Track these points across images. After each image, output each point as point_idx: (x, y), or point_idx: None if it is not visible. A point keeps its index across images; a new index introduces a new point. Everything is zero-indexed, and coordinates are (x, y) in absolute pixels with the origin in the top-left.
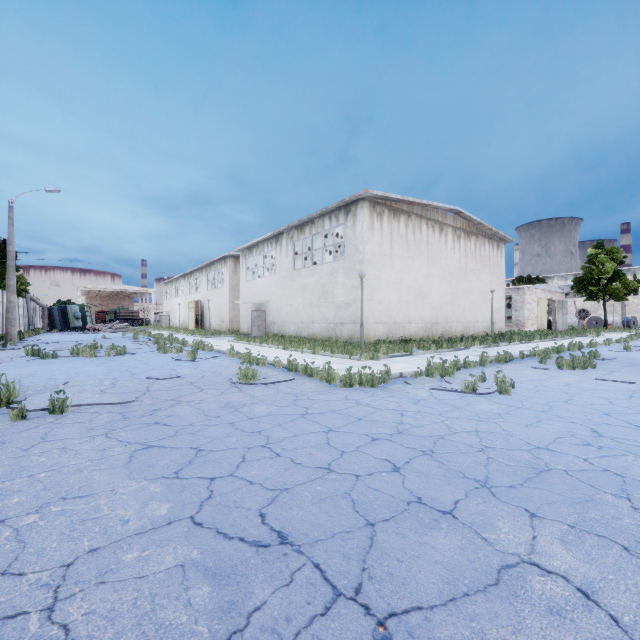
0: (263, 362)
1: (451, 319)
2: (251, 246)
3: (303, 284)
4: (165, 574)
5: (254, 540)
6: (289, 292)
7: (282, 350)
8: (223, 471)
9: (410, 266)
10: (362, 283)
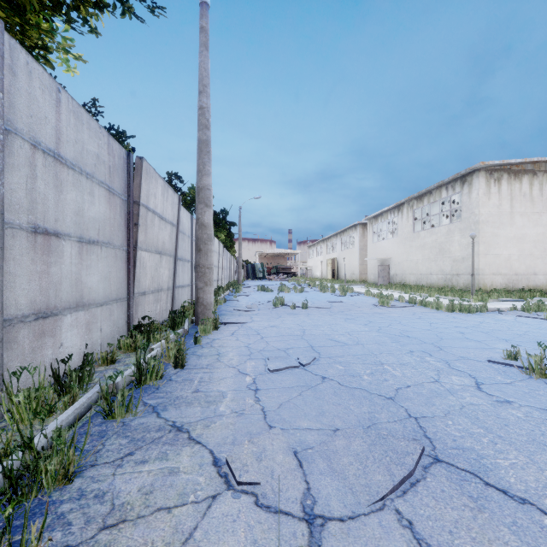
0: (391, 298)
1: None
2: (376, 215)
3: (422, 243)
4: (374, 335)
5: (399, 335)
6: (409, 250)
7: (403, 294)
8: (383, 326)
9: (535, 221)
10: (473, 242)
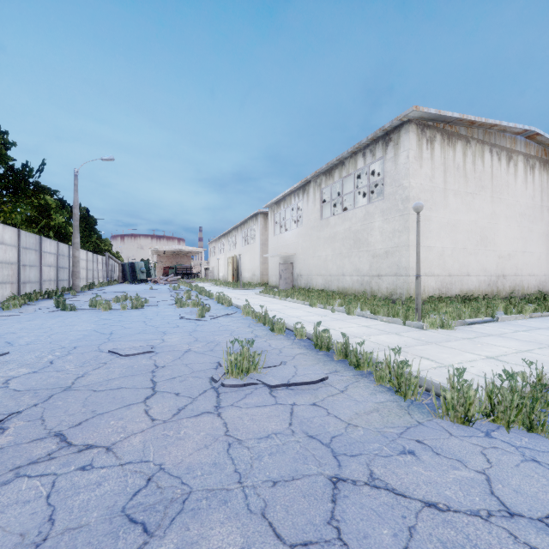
0: (279, 328)
1: (522, 271)
2: (279, 200)
3: (332, 233)
4: None
5: None
6: (316, 243)
7: (308, 306)
8: None
9: (469, 204)
10: (418, 219)
